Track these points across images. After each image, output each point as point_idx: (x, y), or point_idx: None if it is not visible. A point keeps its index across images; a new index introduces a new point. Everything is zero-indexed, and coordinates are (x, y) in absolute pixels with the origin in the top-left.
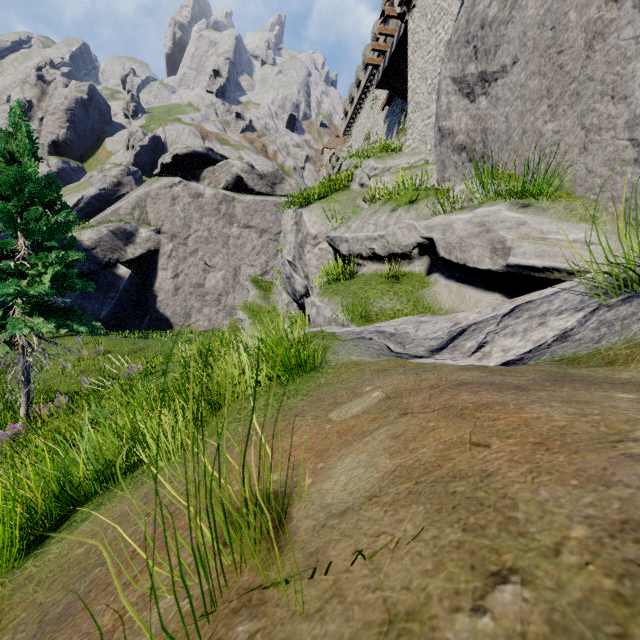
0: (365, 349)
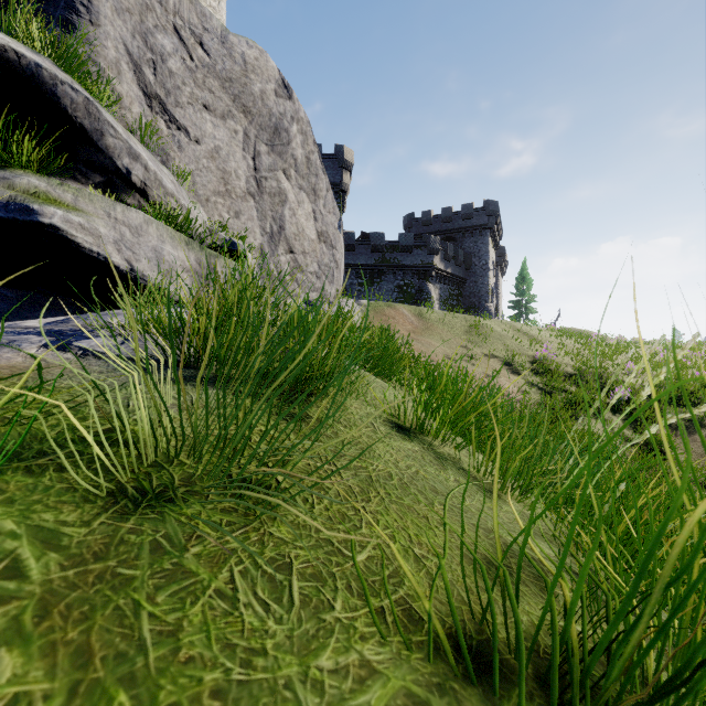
0: None
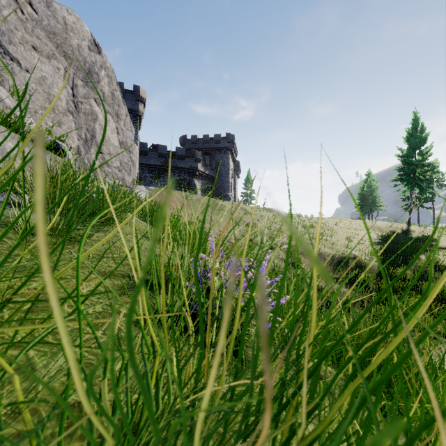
0: None
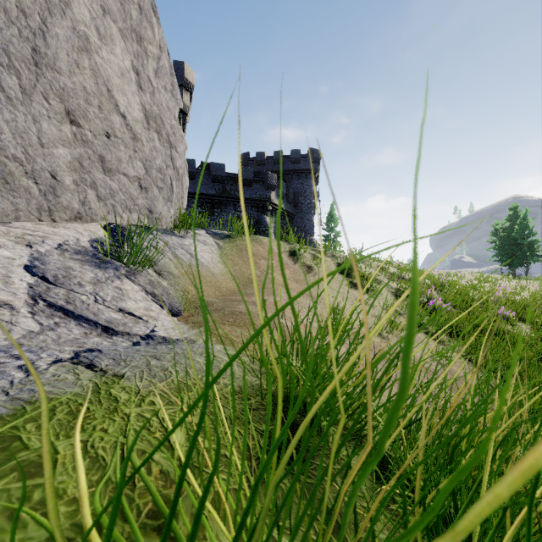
0: (169, 349)
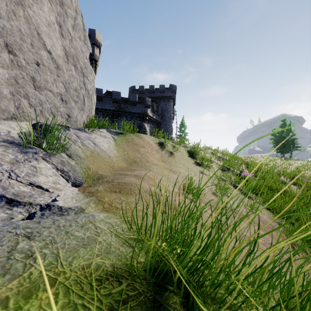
0: (53, 222)
